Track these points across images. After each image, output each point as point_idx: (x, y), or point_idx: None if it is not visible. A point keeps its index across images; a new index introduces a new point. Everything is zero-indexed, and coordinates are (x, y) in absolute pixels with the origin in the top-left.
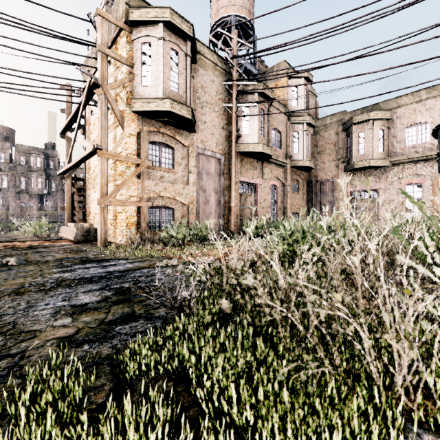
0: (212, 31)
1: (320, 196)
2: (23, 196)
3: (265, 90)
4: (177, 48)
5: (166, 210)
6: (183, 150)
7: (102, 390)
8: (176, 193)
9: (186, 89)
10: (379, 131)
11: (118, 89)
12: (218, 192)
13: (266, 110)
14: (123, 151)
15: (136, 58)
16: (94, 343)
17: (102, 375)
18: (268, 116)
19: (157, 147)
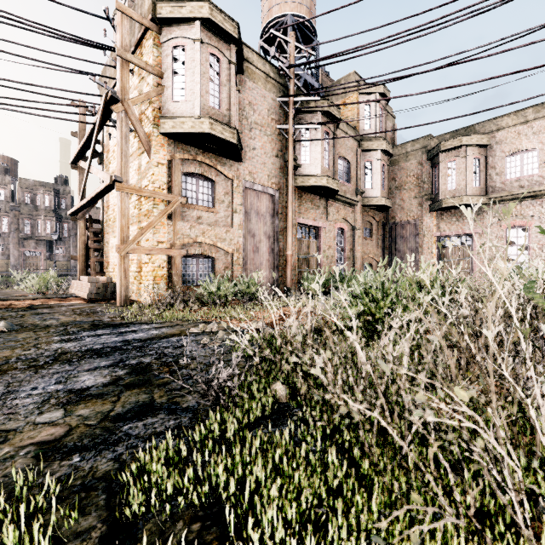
0: (263, 35)
1: (398, 243)
2: (27, 242)
3: (330, 108)
4: (218, 53)
5: (204, 260)
6: (226, 184)
7: (87, 540)
8: (217, 238)
9: (230, 106)
10: (474, 161)
11: (143, 106)
12: (271, 237)
13: (331, 133)
14: (149, 185)
15: (166, 66)
16: (89, 452)
17: (91, 510)
18: (334, 141)
19: (192, 180)
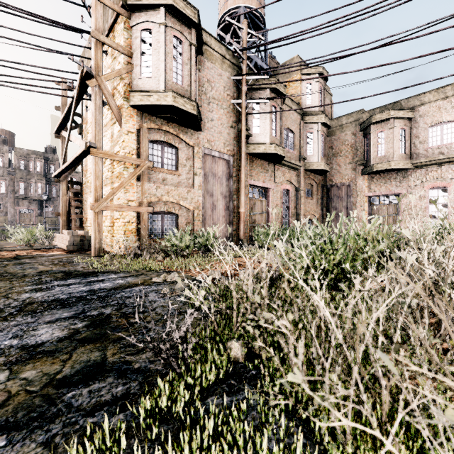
0: (219, 24)
1: (335, 202)
2: (21, 202)
3: (277, 85)
4: (180, 36)
5: (168, 216)
6: (187, 150)
7: None
8: (180, 197)
9: (191, 82)
10: (401, 131)
11: (115, 82)
12: (227, 196)
13: (278, 107)
14: (120, 150)
15: (135, 47)
16: (19, 432)
17: None
18: (280, 114)
19: (158, 146)
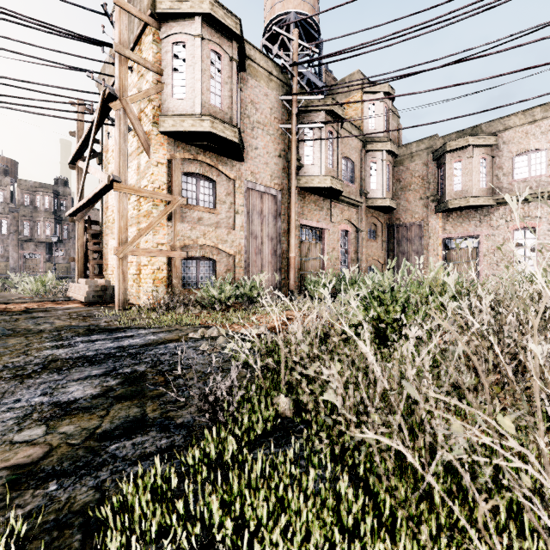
0: (265, 33)
1: (403, 245)
2: (26, 245)
3: (333, 107)
4: (219, 50)
5: (205, 262)
6: (227, 185)
7: None
8: (218, 240)
9: (232, 104)
10: (481, 161)
11: (142, 104)
12: (274, 238)
13: (335, 133)
14: (148, 185)
15: (166, 63)
16: (68, 478)
17: None
18: (338, 141)
19: (193, 180)
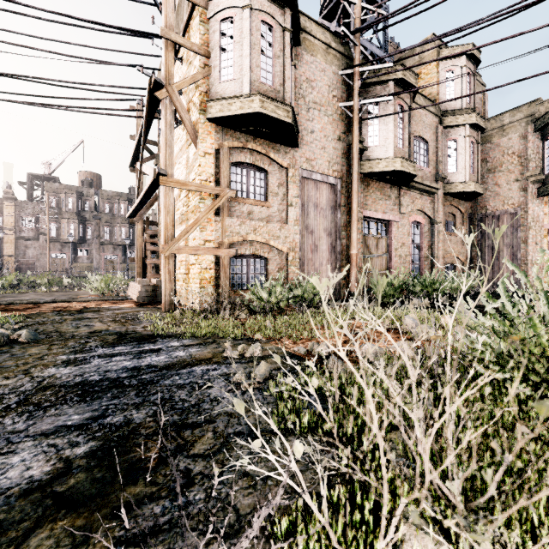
0: (322, 11)
1: (491, 238)
2: (106, 247)
3: (404, 75)
4: (270, 20)
5: (255, 261)
6: (280, 174)
7: None
8: (270, 236)
9: (284, 80)
10: None
11: (191, 93)
12: (332, 233)
13: (406, 107)
14: (196, 178)
15: (213, 44)
16: None
17: None
18: (409, 116)
19: (243, 170)
